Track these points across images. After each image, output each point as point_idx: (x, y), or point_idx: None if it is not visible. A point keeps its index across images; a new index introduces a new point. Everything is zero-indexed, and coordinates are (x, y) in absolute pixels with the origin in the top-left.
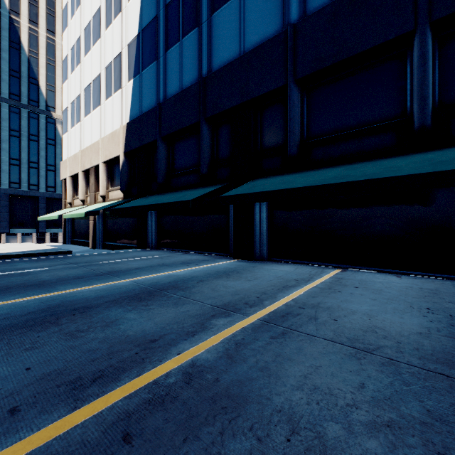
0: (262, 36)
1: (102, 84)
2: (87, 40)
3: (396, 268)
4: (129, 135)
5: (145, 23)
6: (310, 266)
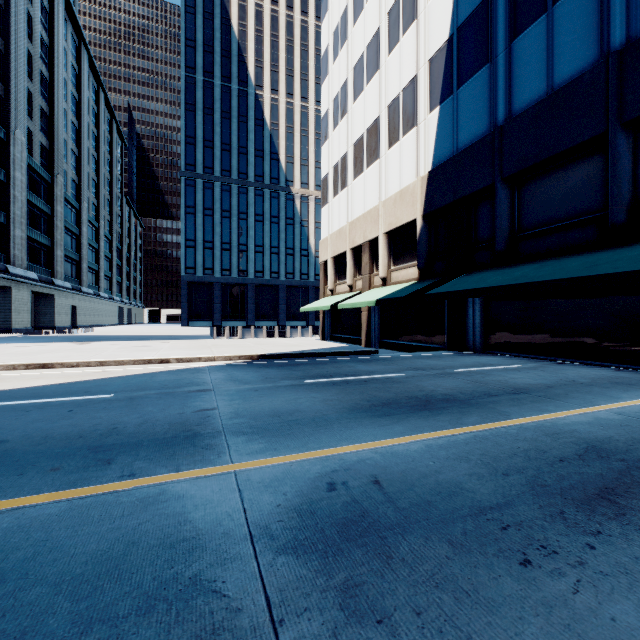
0: None
1: (382, 129)
2: (358, 80)
3: None
4: (433, 188)
5: (464, 16)
6: None
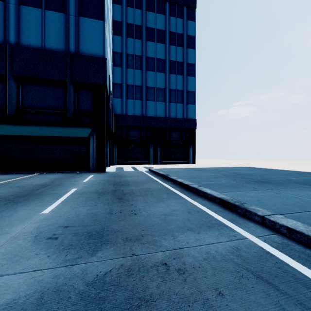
0: None
1: None
2: None
3: (64, 170)
4: None
5: None
6: (23, 174)
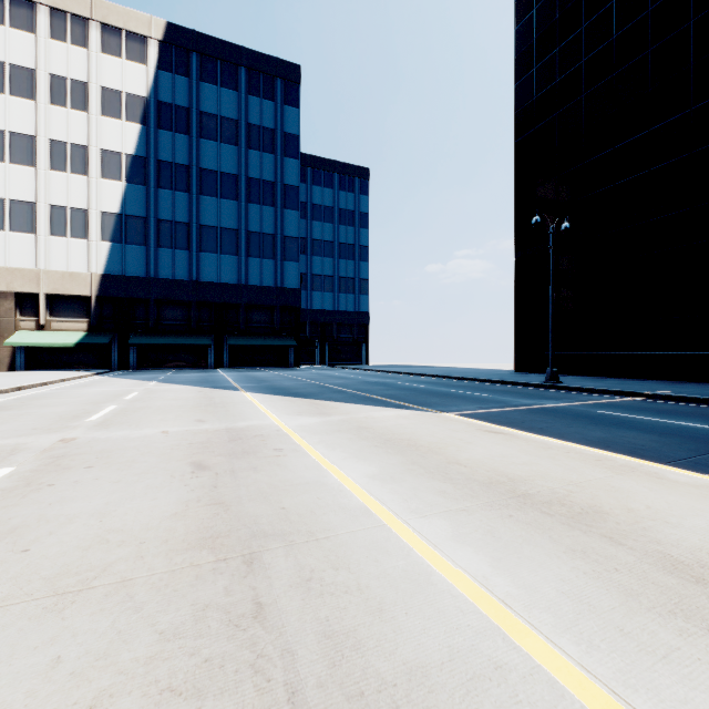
0: (230, 280)
1: (42, 216)
2: None
3: (271, 366)
4: (108, 285)
5: (130, 213)
6: (248, 368)
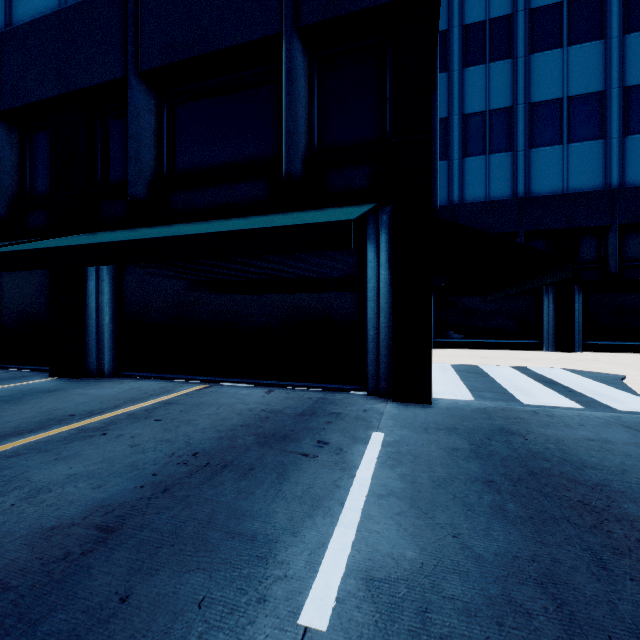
0: None
1: None
2: None
3: (277, 378)
4: None
5: None
6: (168, 382)
